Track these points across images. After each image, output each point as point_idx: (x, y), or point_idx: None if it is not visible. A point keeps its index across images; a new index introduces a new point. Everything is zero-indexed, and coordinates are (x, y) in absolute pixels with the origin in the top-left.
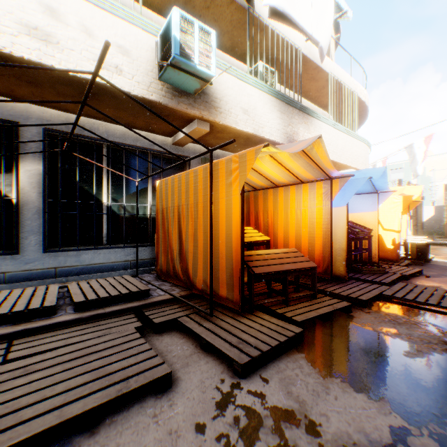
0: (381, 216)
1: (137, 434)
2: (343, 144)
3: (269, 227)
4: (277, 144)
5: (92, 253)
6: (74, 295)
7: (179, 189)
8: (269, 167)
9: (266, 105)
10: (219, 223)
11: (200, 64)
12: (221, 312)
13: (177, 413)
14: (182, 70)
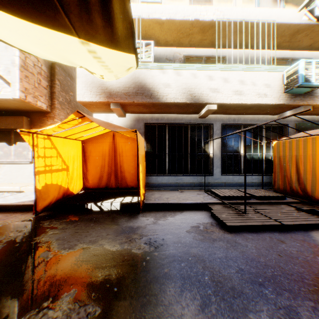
0: None
1: None
2: None
3: None
4: None
5: (238, 177)
6: (251, 194)
7: (295, 147)
8: None
9: None
10: None
11: (314, 81)
12: None
13: None
14: (303, 87)
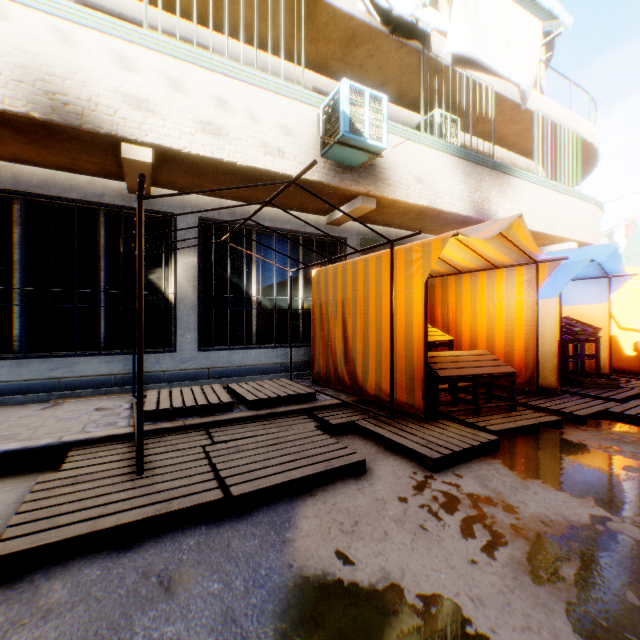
0: (616, 310)
1: (349, 498)
2: (556, 208)
3: (450, 324)
4: (460, 216)
5: (242, 353)
6: (243, 394)
7: (343, 280)
8: (451, 250)
9: (446, 168)
10: (397, 320)
11: (370, 137)
12: (400, 418)
13: (378, 490)
14: (350, 146)
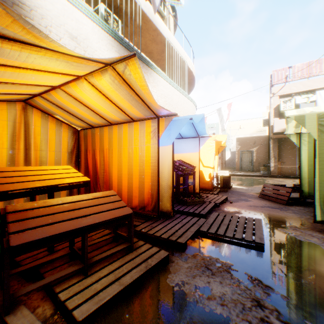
0: (202, 156)
1: None
2: (177, 99)
3: (105, 165)
4: None
5: None
6: None
7: None
8: (92, 97)
9: (102, 41)
10: None
11: None
12: None
13: None
14: None
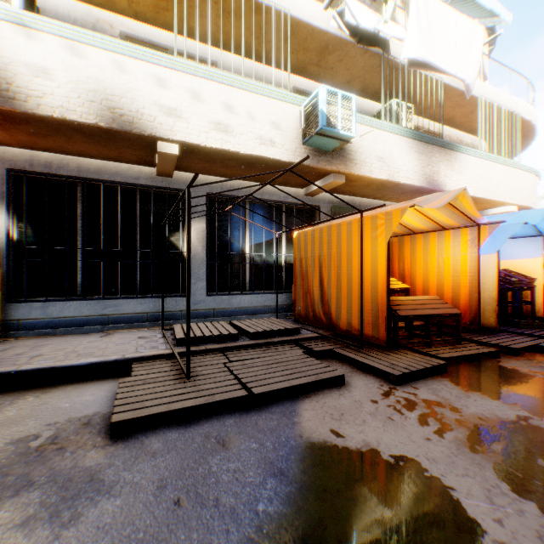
0: None
1: (335, 399)
2: (497, 177)
3: (406, 275)
4: (414, 187)
5: (239, 297)
6: (245, 328)
7: (320, 241)
8: (407, 215)
9: (402, 148)
10: (364, 272)
11: (342, 129)
12: (367, 348)
13: (355, 395)
14: (326, 136)
